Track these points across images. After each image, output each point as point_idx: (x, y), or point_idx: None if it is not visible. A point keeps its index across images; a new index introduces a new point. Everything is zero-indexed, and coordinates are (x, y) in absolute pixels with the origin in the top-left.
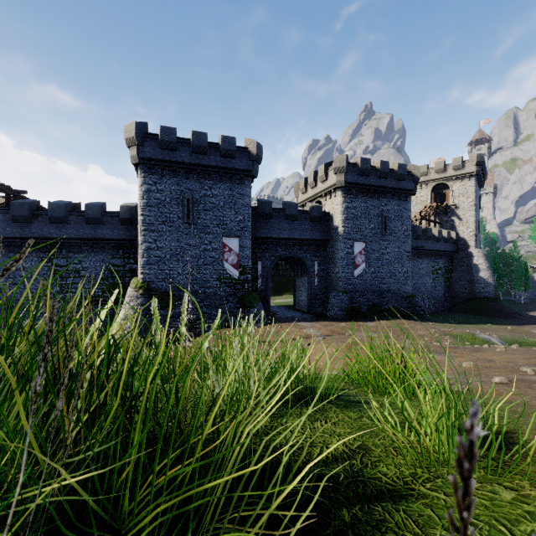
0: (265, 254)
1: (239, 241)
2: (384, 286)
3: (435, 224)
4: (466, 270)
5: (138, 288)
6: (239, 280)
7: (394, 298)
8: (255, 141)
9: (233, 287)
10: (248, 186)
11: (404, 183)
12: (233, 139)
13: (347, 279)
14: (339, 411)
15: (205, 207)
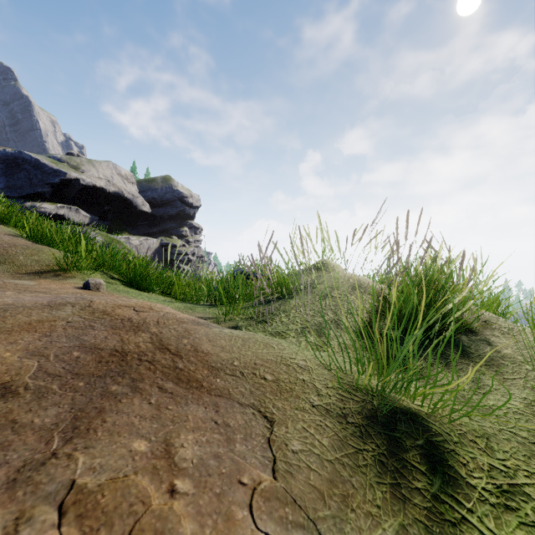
0: None
1: None
2: None
3: None
4: None
5: None
6: None
7: None
8: None
9: None
10: None
11: None
12: None
13: None
14: None
15: None
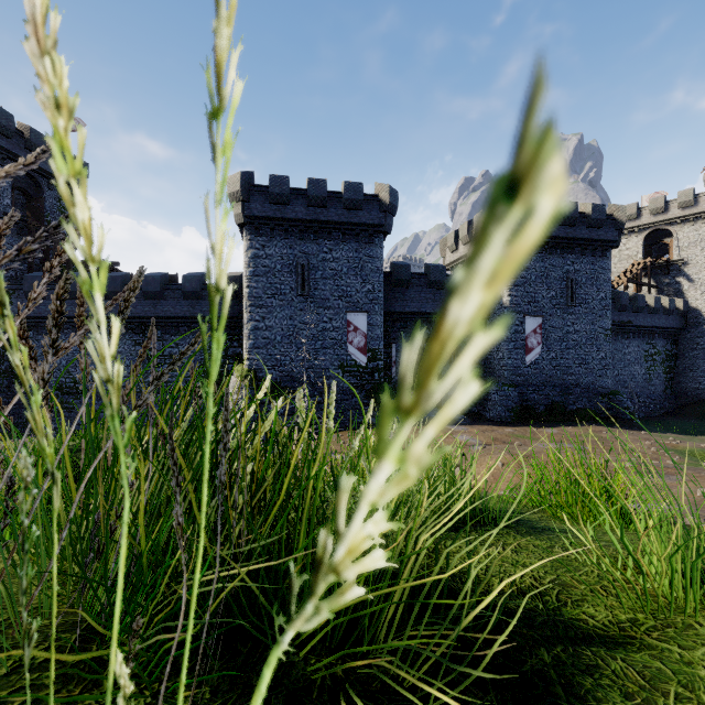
0: (400, 334)
1: (368, 318)
2: (571, 378)
3: (649, 288)
4: (701, 356)
5: (243, 377)
6: (367, 369)
7: (586, 395)
8: (389, 187)
9: (359, 377)
10: (379, 245)
11: (600, 232)
12: (359, 185)
13: (515, 368)
14: (520, 538)
15: (324, 274)
